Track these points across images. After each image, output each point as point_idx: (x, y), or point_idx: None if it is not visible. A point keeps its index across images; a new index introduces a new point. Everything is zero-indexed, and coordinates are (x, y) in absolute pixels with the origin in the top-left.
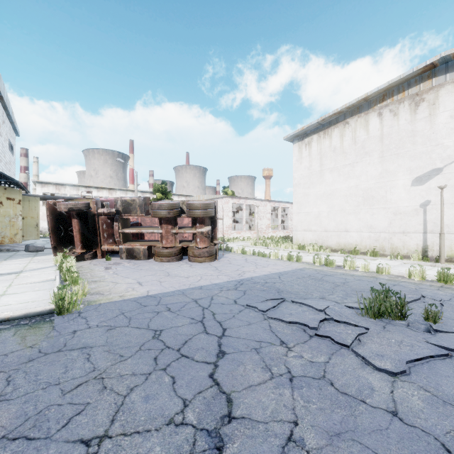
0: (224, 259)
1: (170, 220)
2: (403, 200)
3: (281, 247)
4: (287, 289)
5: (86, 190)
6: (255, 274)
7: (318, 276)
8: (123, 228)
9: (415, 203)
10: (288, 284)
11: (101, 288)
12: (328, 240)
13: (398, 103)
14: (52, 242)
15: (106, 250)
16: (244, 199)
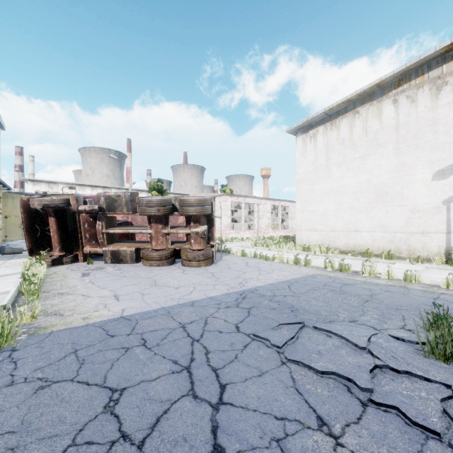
0: (222, 262)
1: (161, 219)
2: (422, 196)
3: (283, 249)
4: (303, 307)
5: (80, 188)
6: (260, 283)
7: (336, 285)
8: (108, 227)
9: (436, 199)
10: (303, 299)
11: (64, 304)
12: (335, 241)
13: (416, 88)
14: (27, 243)
15: (88, 252)
16: (243, 197)
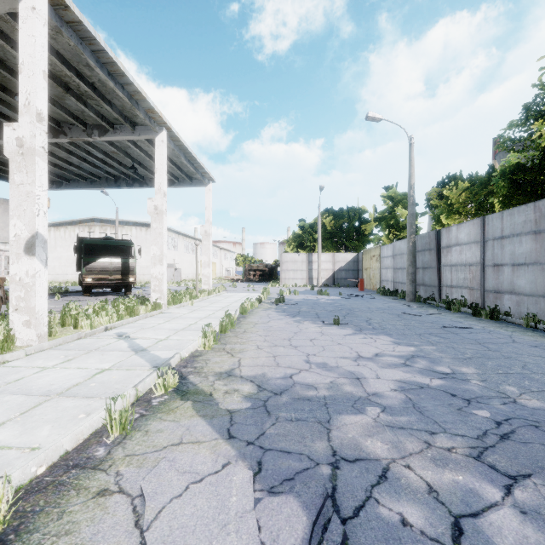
0: None
1: None
2: None
3: None
4: None
5: None
6: None
7: None
8: None
9: None
10: None
11: None
12: (59, 279)
13: (85, 226)
14: None
15: None
16: (3, 251)
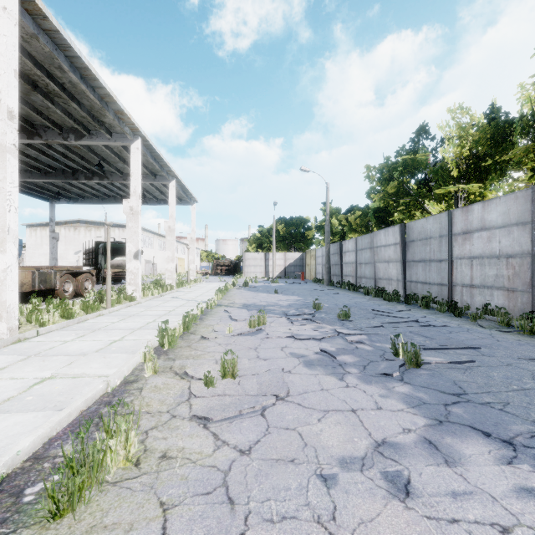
0: None
1: None
2: (72, 259)
3: None
4: None
5: None
6: None
7: None
8: None
9: (75, 260)
10: None
11: None
12: None
13: (71, 227)
14: None
15: None
16: None
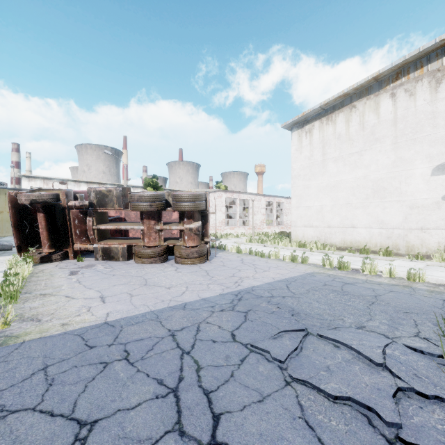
0: (217, 259)
1: (153, 215)
2: (421, 192)
3: (279, 245)
4: (305, 310)
5: (76, 185)
6: (256, 283)
7: (337, 285)
8: (99, 223)
9: (436, 195)
10: (303, 301)
11: (44, 308)
12: (331, 237)
13: (415, 81)
14: (15, 240)
15: (78, 249)
16: (238, 193)
